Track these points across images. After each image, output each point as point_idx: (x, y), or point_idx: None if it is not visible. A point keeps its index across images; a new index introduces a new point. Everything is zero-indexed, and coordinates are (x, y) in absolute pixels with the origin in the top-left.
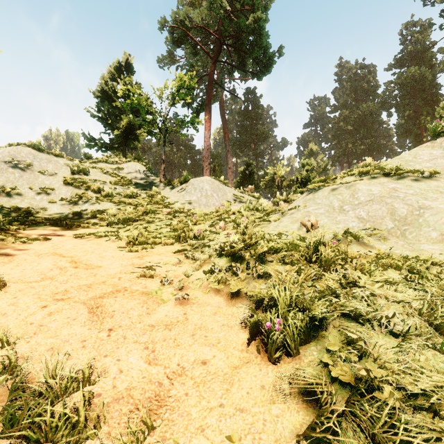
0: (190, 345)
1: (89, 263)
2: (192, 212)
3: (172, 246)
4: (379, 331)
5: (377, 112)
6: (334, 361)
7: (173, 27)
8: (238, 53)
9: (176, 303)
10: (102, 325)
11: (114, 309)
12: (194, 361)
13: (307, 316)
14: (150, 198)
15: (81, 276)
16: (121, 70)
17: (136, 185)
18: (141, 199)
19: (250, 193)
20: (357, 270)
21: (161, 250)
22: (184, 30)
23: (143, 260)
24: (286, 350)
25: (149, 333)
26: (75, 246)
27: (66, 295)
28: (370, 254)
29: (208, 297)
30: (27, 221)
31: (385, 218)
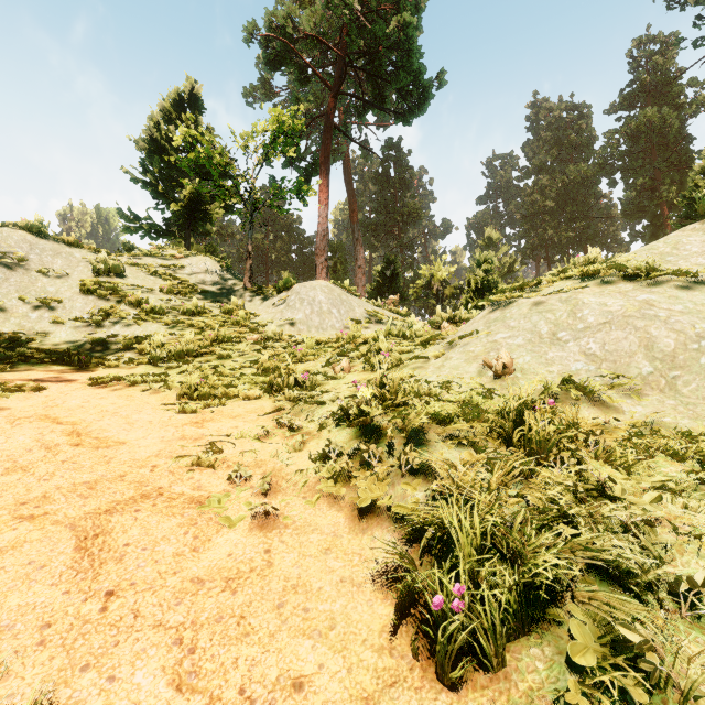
0: (271, 633)
1: (103, 437)
2: (296, 340)
3: (258, 401)
4: (676, 612)
5: (592, 179)
6: (587, 695)
7: (267, 37)
8: (374, 81)
9: (253, 525)
10: (95, 580)
11: (129, 539)
12: (277, 681)
13: (521, 580)
14: (227, 315)
15: (82, 463)
16: (183, 106)
17: (204, 294)
18: (211, 317)
19: (392, 308)
20: (600, 460)
21: (237, 410)
22: (286, 41)
23: (204, 429)
24: (476, 653)
25: (190, 600)
26: (87, 402)
27: (41, 508)
28: (616, 423)
29: (315, 511)
30: (10, 356)
31: (635, 356)
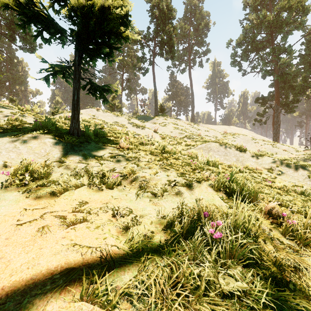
0: None
1: None
2: None
3: None
4: None
5: None
6: None
7: None
8: (10, 30)
9: None
10: None
11: None
12: None
13: None
14: None
15: None
16: None
17: None
18: None
19: None
20: None
21: None
22: None
23: None
24: None
25: None
26: None
27: None
28: None
29: None
30: None
31: None
